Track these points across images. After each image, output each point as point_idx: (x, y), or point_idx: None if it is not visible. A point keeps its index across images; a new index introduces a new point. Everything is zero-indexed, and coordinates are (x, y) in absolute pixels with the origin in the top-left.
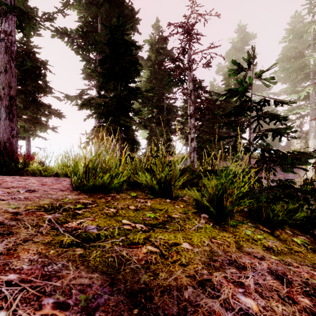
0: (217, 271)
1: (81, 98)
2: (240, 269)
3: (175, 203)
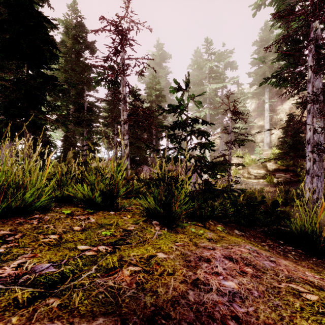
0: (197, 269)
1: None
2: (208, 261)
3: (120, 215)
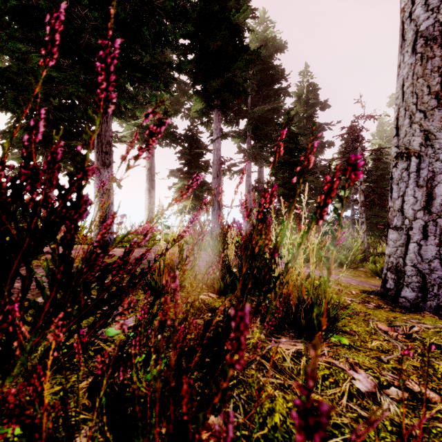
0: None
1: (230, 170)
2: None
3: (356, 270)
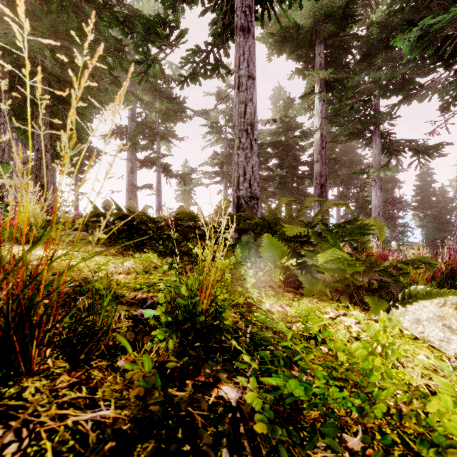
0: None
1: None
2: None
3: None
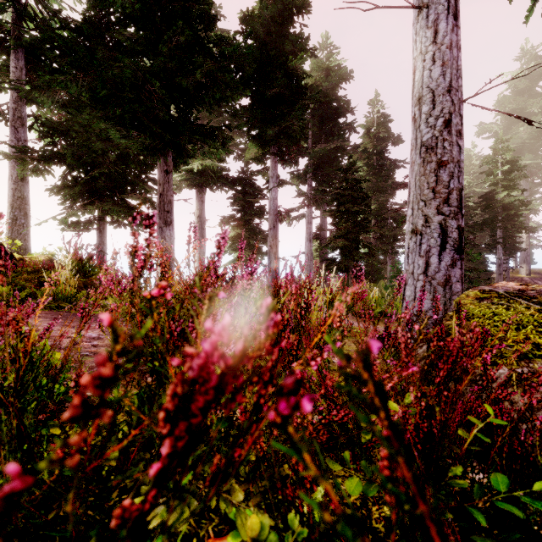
0: None
1: (289, 216)
2: None
3: None
